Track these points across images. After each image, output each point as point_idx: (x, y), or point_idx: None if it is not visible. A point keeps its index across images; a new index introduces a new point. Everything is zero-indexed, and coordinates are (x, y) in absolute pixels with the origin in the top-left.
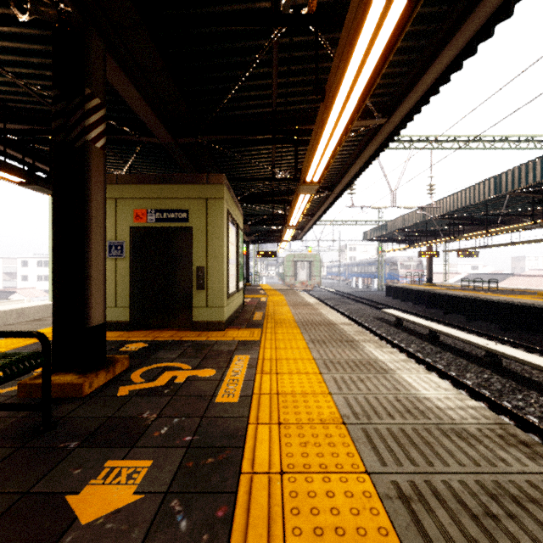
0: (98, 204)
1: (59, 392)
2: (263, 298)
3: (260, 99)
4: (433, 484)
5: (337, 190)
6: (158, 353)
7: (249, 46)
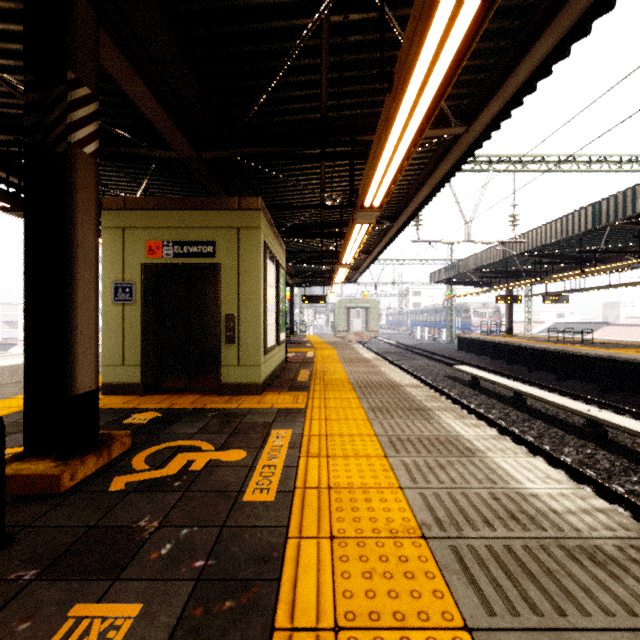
0: (88, 230)
1: (28, 487)
2: (310, 352)
3: (305, 101)
4: None
5: (400, 220)
6: (173, 426)
7: (291, 26)
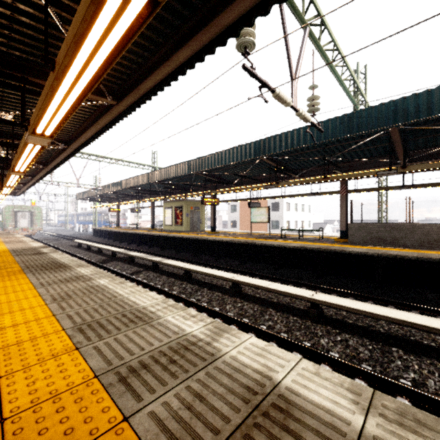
0: None
1: None
2: None
3: None
4: (20, 249)
5: (36, 178)
6: None
7: None
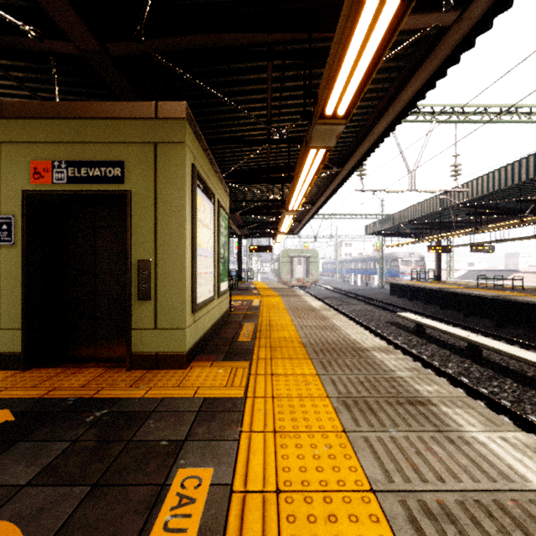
0: None
1: None
2: (256, 300)
3: None
4: None
5: (349, 165)
6: (3, 456)
7: None
